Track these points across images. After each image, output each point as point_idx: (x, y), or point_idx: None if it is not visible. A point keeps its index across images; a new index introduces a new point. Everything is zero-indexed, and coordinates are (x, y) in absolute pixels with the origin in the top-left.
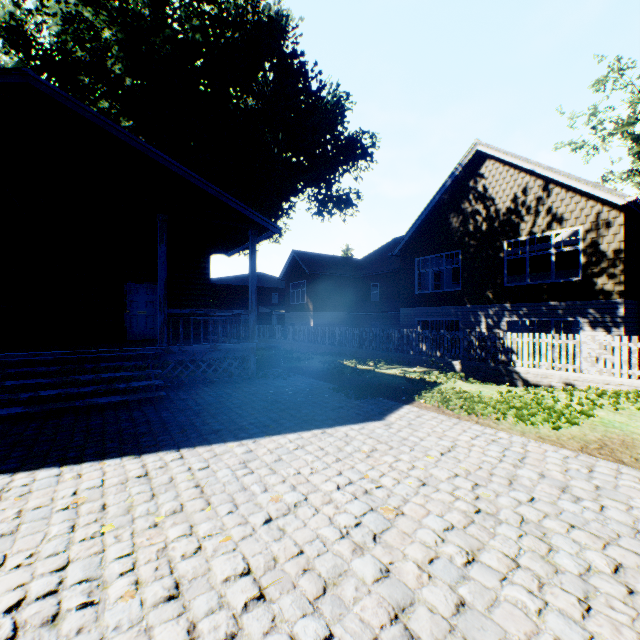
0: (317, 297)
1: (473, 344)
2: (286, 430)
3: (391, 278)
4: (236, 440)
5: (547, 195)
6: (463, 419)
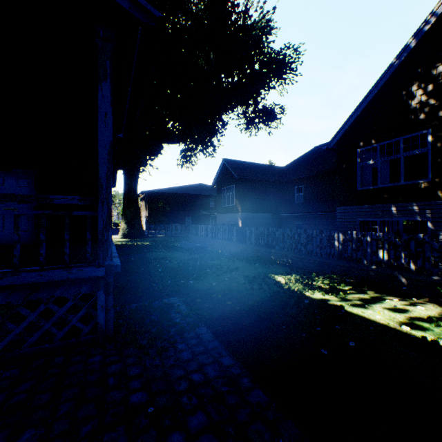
0: (245, 199)
1: None
2: None
3: (316, 180)
4: None
5: None
6: None
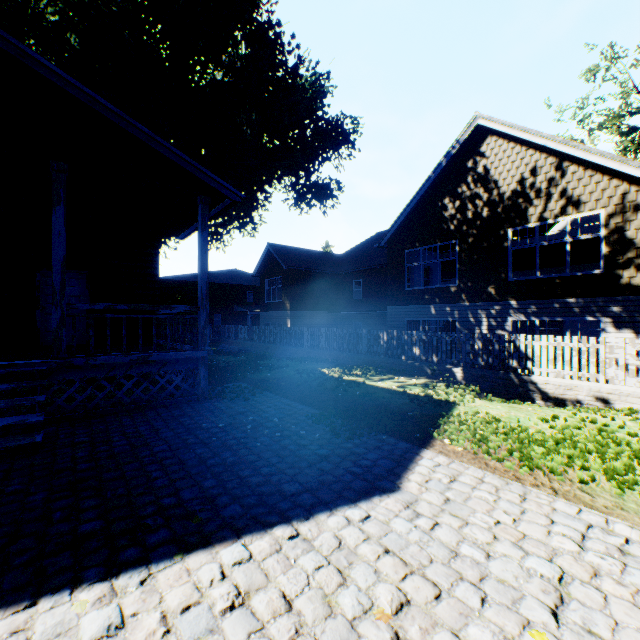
0: (295, 295)
1: (478, 348)
2: (222, 531)
3: (375, 274)
4: (104, 576)
5: (561, 174)
6: (527, 482)
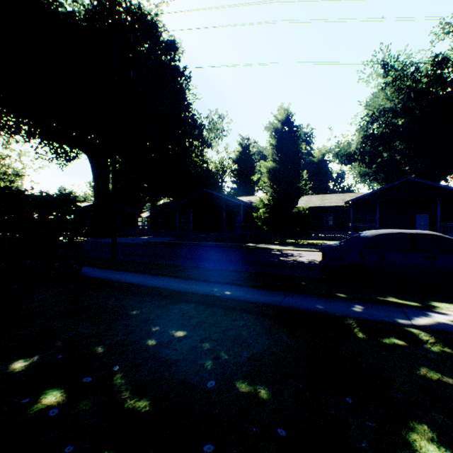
0: None
1: None
2: None
3: None
4: None
5: None
6: None
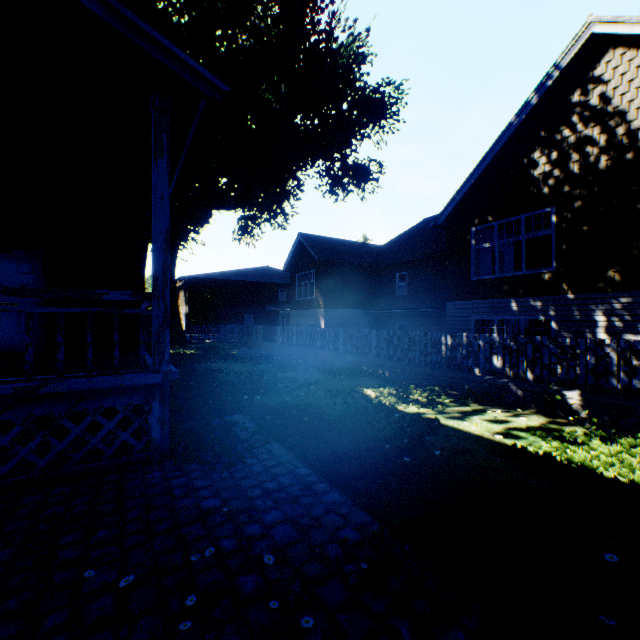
0: (329, 290)
1: (610, 362)
2: None
3: (424, 265)
4: None
5: None
6: None
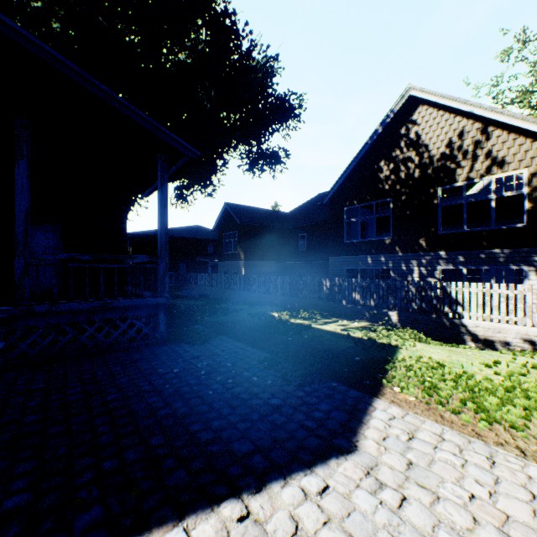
0: (248, 247)
1: (412, 294)
2: (163, 508)
3: (317, 229)
4: None
5: (486, 138)
6: (490, 440)
